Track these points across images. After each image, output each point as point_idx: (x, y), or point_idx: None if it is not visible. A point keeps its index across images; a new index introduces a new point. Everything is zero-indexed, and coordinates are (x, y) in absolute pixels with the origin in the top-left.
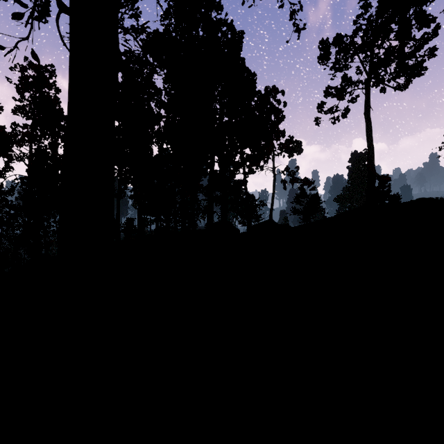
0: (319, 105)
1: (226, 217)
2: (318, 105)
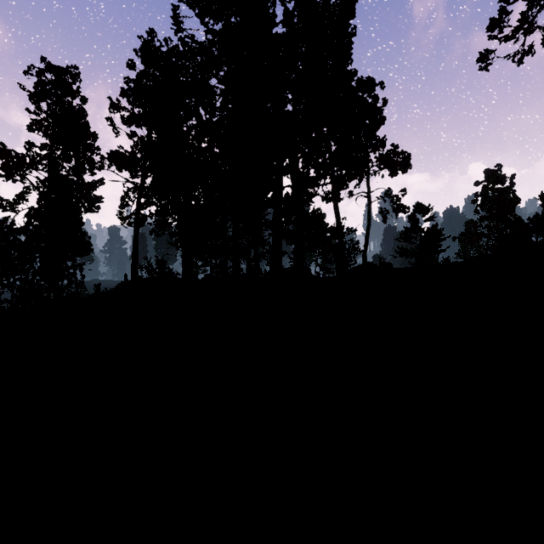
0: (493, 21)
1: (302, 261)
2: (489, 24)
